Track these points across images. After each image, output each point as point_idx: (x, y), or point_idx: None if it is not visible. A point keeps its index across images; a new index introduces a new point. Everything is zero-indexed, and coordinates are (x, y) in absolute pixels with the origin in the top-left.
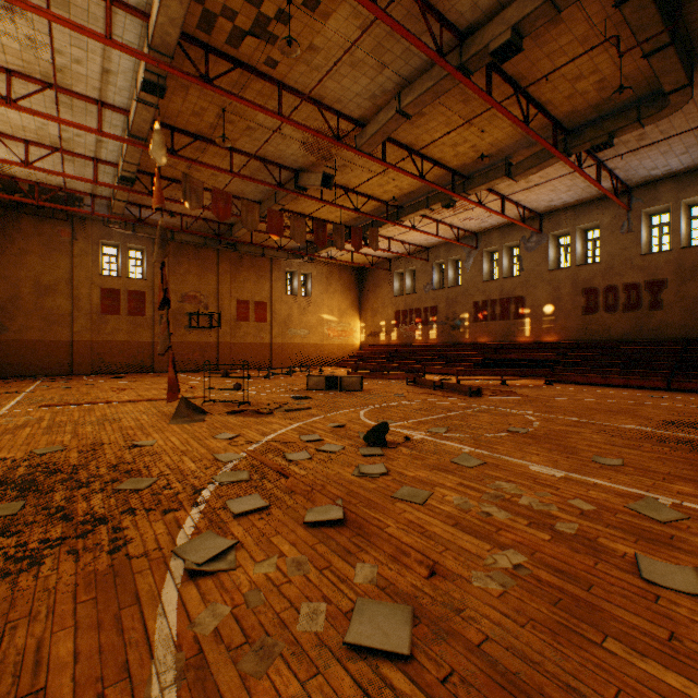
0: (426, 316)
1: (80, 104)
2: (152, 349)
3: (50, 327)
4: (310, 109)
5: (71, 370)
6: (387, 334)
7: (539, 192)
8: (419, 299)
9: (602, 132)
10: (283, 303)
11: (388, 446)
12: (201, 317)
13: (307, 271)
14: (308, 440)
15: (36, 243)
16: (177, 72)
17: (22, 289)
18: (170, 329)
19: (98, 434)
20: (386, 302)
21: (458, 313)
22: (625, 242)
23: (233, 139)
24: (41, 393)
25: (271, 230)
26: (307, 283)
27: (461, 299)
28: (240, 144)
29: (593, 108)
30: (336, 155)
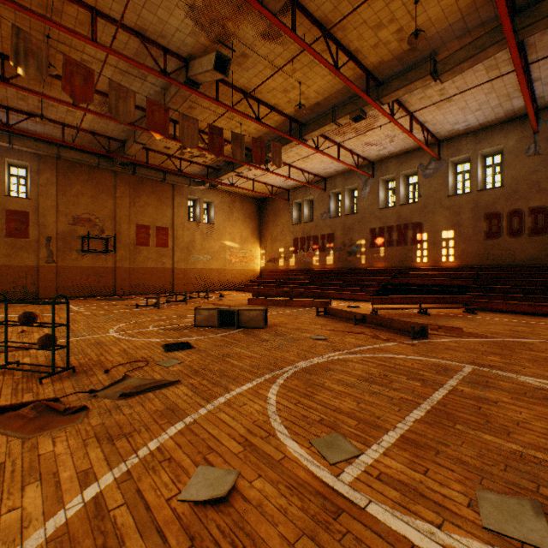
0: (324, 243)
1: None
2: (36, 274)
3: None
4: None
5: None
6: (286, 260)
7: (448, 110)
8: (316, 227)
9: None
10: (185, 229)
11: None
12: (96, 241)
13: (209, 199)
14: None
15: None
16: None
17: None
18: None
19: None
20: (285, 230)
21: (355, 239)
22: (531, 165)
23: None
24: None
25: (151, 126)
26: (209, 210)
27: (358, 226)
28: (104, 2)
29: None
30: (233, 34)
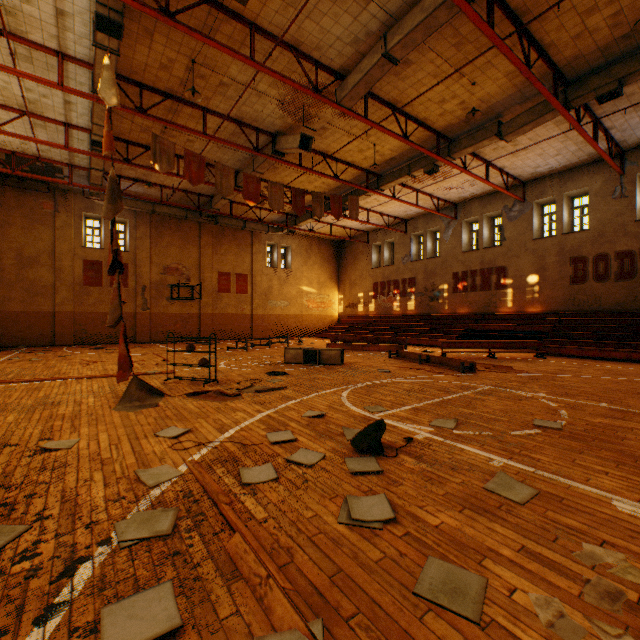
0: (405, 288)
1: (39, 56)
2: (134, 320)
3: (32, 298)
4: (286, 59)
5: (53, 340)
6: (365, 305)
7: (526, 157)
8: (397, 270)
9: (610, 79)
10: (263, 275)
11: (385, 454)
12: (183, 289)
13: (286, 244)
14: (276, 441)
15: (18, 215)
16: (131, 1)
17: (4, 261)
18: (122, 297)
19: (14, 427)
20: (364, 274)
21: (437, 284)
22: (617, 208)
23: (206, 97)
24: (5, 366)
25: (247, 196)
26: (286, 255)
27: (440, 270)
28: (214, 104)
29: (601, 51)
30: (315, 116)
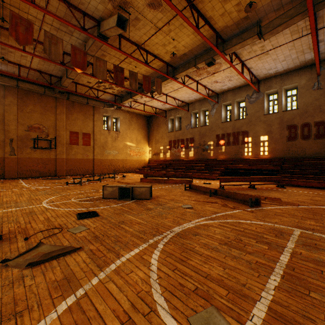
0: (187, 143)
1: None
2: (3, 162)
3: None
4: None
5: None
6: (164, 154)
7: (265, 60)
8: (183, 133)
9: None
10: (101, 134)
11: None
12: (43, 141)
13: (117, 116)
14: None
15: None
16: None
17: None
18: None
19: None
20: (164, 135)
21: (207, 141)
22: (316, 95)
23: None
24: None
25: (74, 64)
26: (117, 123)
27: (209, 133)
28: None
29: None
30: (129, 3)
